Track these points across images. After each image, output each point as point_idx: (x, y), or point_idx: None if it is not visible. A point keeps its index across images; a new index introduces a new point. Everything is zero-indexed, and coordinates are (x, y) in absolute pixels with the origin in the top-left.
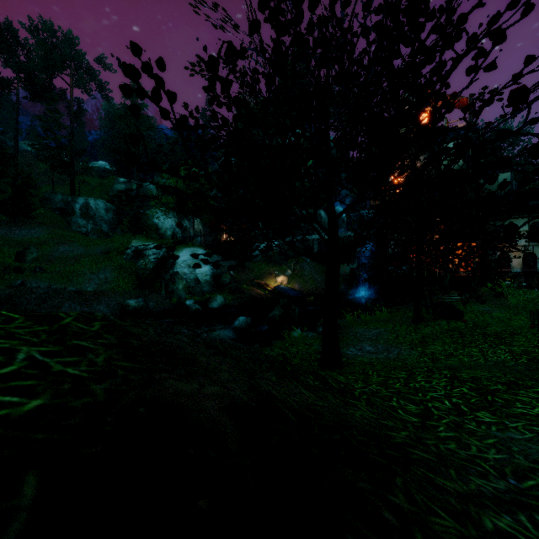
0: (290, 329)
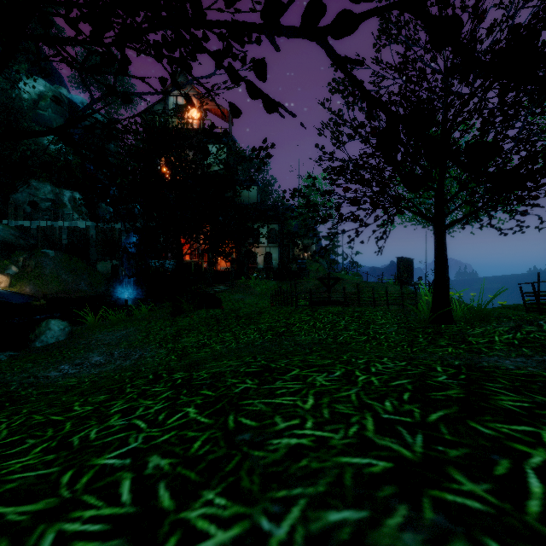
0: None
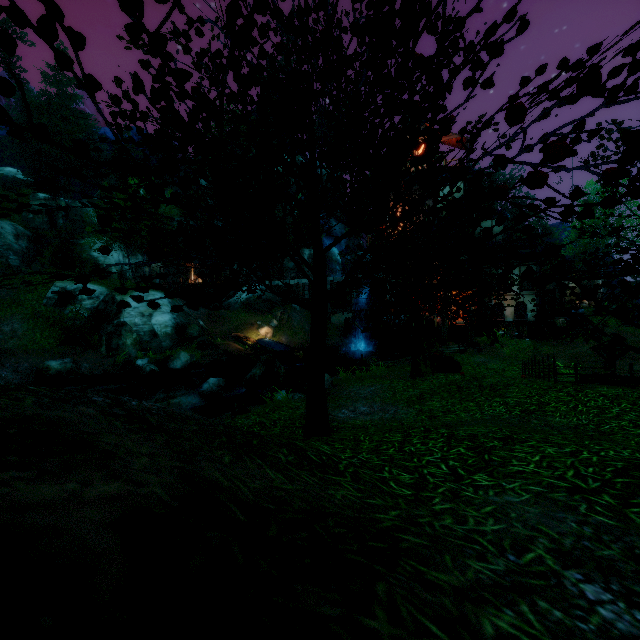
0: (273, 391)
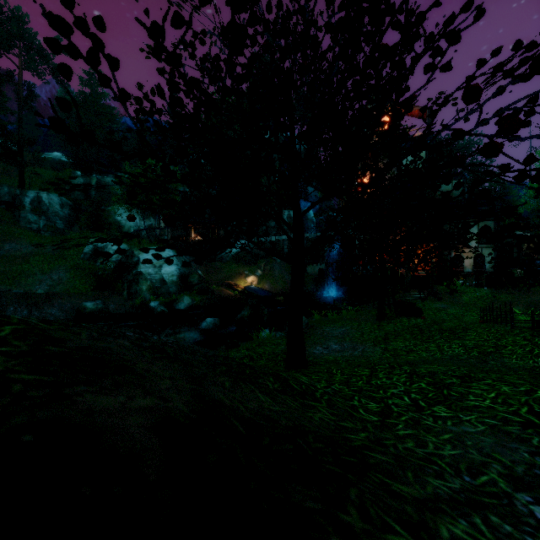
0: (258, 330)
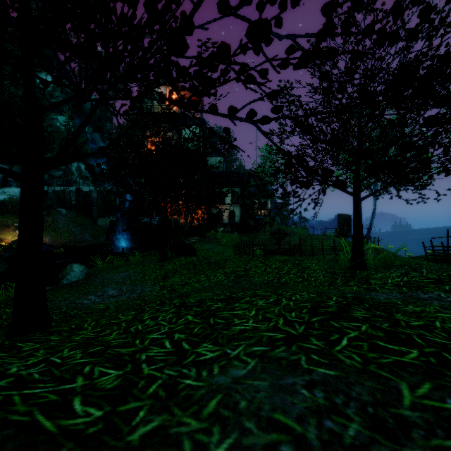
0: None
